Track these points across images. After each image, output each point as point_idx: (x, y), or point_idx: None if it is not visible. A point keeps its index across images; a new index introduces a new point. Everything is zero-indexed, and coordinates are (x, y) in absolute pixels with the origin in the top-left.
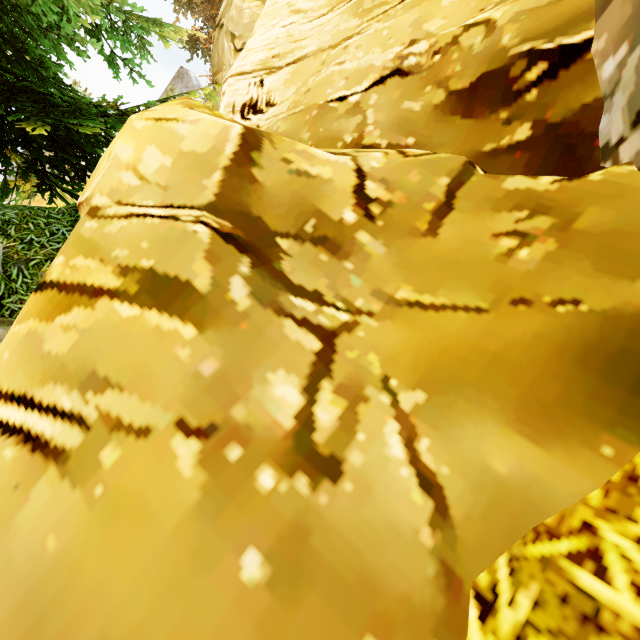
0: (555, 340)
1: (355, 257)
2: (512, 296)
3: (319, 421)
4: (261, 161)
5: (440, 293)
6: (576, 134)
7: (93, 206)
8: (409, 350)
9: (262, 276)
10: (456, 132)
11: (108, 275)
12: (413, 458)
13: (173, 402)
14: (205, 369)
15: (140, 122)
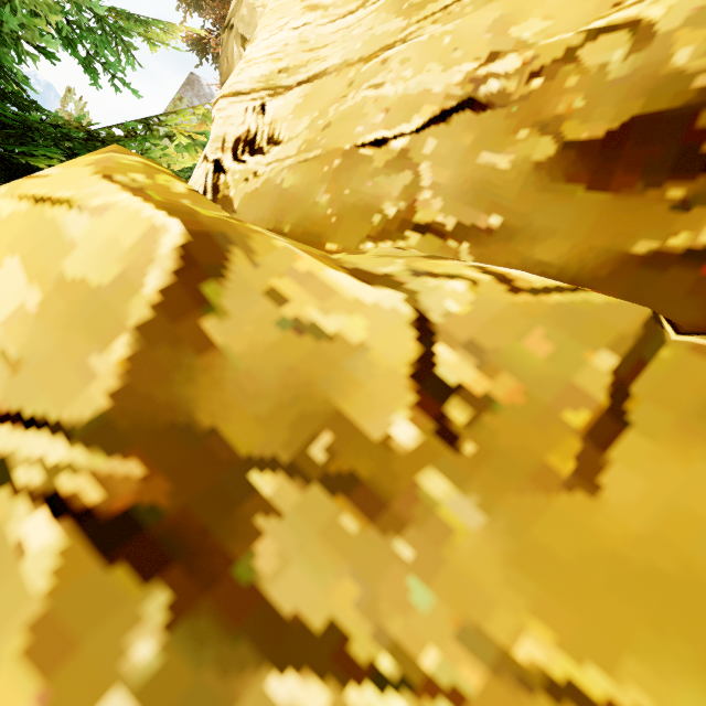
0: None
1: (417, 530)
2: None
3: None
4: (223, 300)
5: (627, 670)
6: None
7: None
8: None
9: (196, 644)
10: (577, 212)
11: None
12: None
13: None
14: None
15: (8, 202)
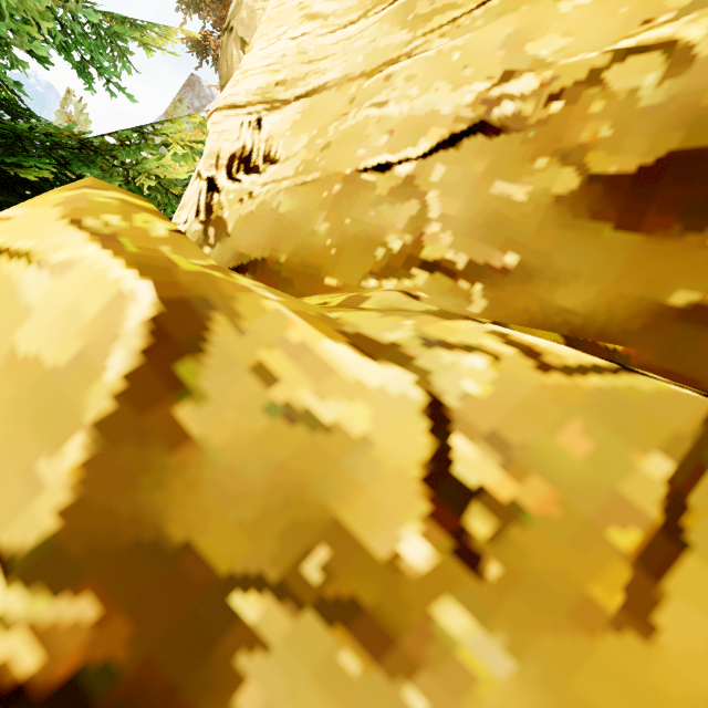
0: None
1: (432, 675)
2: None
3: None
4: (201, 380)
5: None
6: None
7: None
8: None
9: None
10: (604, 254)
11: None
12: None
13: None
14: None
15: None
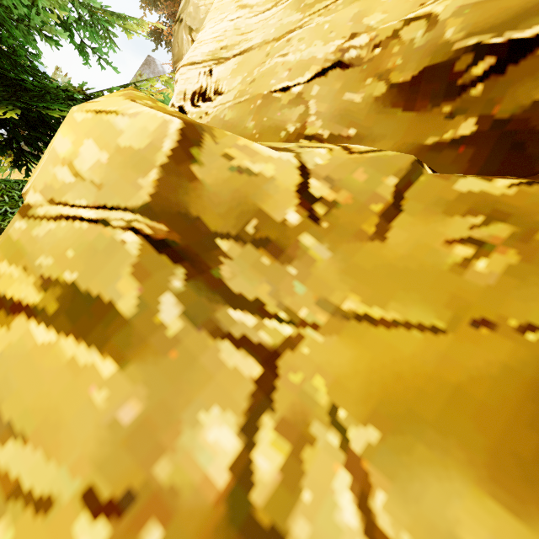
0: (528, 376)
1: (299, 261)
2: (472, 315)
3: (258, 471)
4: (201, 157)
5: (391, 306)
6: (525, 131)
7: (25, 204)
8: (358, 374)
9: (198, 289)
10: (397, 124)
11: (29, 287)
12: (368, 525)
13: (82, 464)
14: (124, 415)
15: (80, 114)
